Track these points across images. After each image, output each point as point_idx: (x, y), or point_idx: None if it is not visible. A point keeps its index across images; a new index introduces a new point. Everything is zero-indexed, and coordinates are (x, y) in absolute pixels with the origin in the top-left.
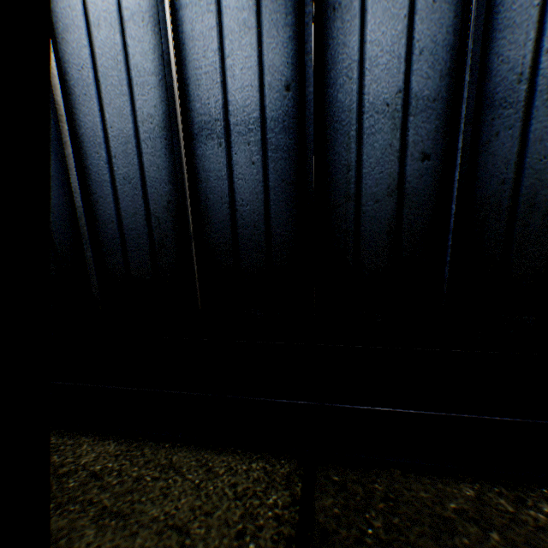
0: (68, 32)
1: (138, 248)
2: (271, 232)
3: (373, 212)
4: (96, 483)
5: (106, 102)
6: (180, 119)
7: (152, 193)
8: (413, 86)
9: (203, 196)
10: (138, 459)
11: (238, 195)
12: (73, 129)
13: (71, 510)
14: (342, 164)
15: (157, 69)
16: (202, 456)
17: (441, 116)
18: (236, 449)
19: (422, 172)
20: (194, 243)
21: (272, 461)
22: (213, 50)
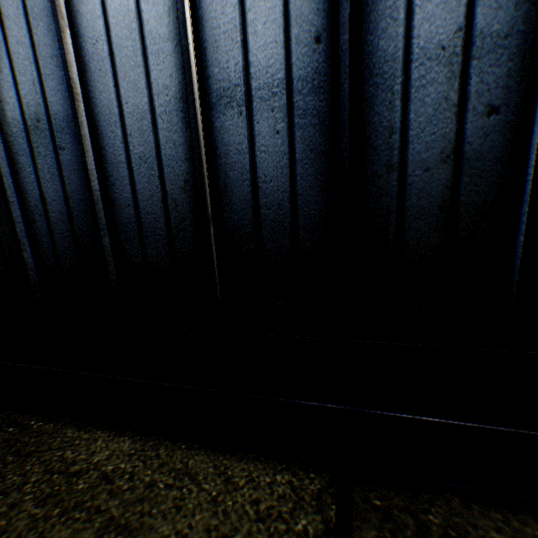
0: (82, 3)
1: (154, 233)
2: (297, 211)
3: (422, 183)
4: (106, 486)
5: (121, 76)
6: (196, 88)
7: (169, 173)
8: (477, 20)
9: (222, 173)
10: (152, 461)
11: (260, 170)
12: (89, 109)
13: (76, 518)
14: (383, 127)
15: (173, 34)
16: (220, 462)
17: (515, 55)
18: (258, 456)
19: (487, 130)
20: (213, 226)
21: (300, 474)
22: (232, 5)
